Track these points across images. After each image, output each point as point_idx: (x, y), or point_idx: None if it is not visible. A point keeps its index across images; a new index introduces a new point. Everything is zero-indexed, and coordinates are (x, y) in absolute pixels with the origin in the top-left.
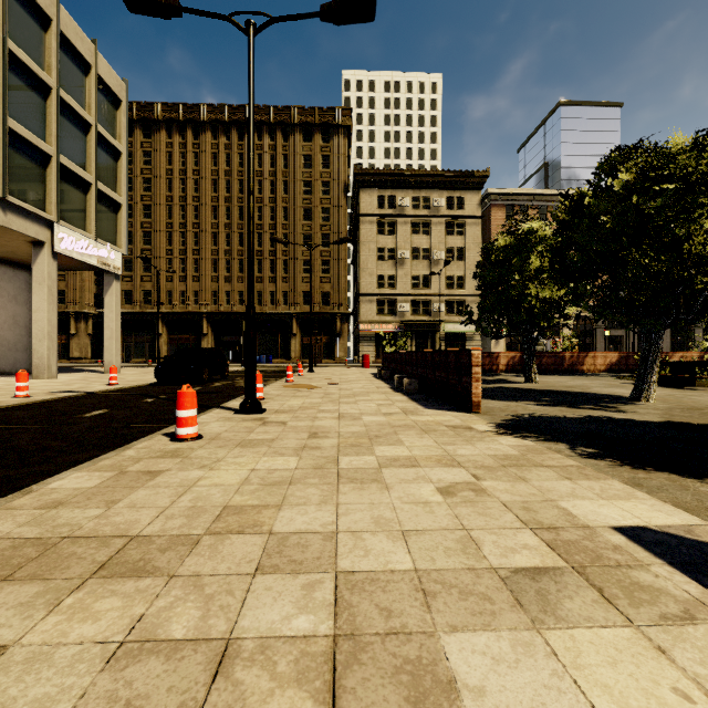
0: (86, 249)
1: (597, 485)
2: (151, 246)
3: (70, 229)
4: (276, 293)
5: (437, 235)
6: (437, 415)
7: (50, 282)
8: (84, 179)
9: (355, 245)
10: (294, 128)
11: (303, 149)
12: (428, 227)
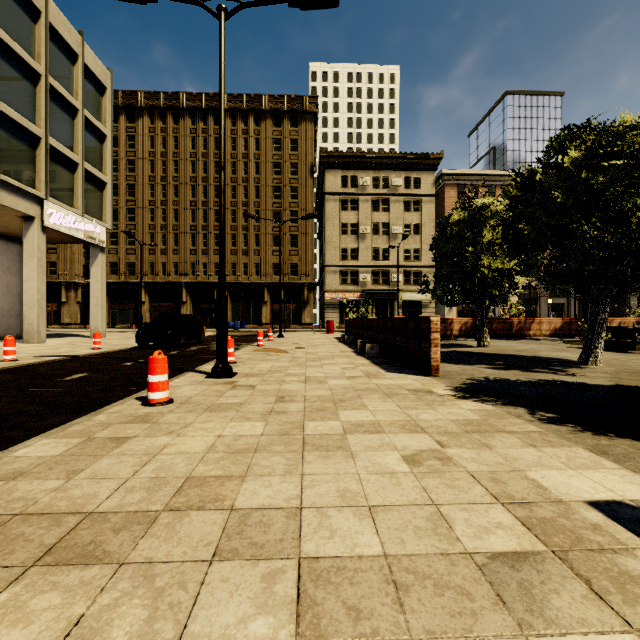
0: (74, 224)
1: (563, 452)
2: (134, 221)
3: (58, 205)
4: (248, 265)
5: (395, 211)
6: (398, 378)
7: (39, 254)
8: (72, 160)
9: (321, 221)
10: (265, 115)
11: (273, 134)
12: (387, 204)
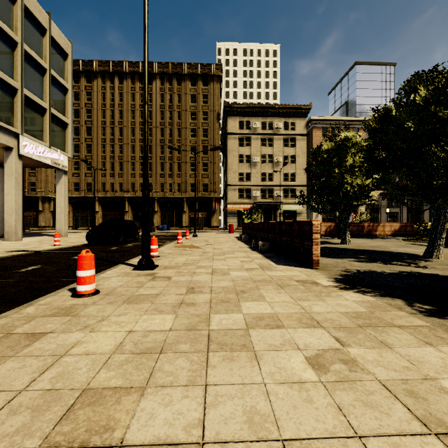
0: (43, 153)
1: None
2: (91, 153)
3: (31, 139)
4: (172, 184)
5: (278, 146)
6: (287, 270)
7: (16, 175)
8: (41, 106)
9: (224, 153)
10: (185, 77)
11: (191, 91)
12: (272, 141)
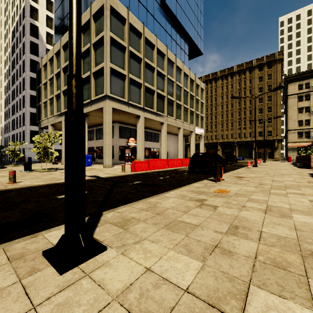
0: (199, 131)
1: None
2: None
3: (197, 127)
4: (246, 133)
5: None
6: (300, 169)
7: (194, 140)
8: (198, 114)
9: (285, 106)
10: (254, 68)
11: (258, 75)
12: None
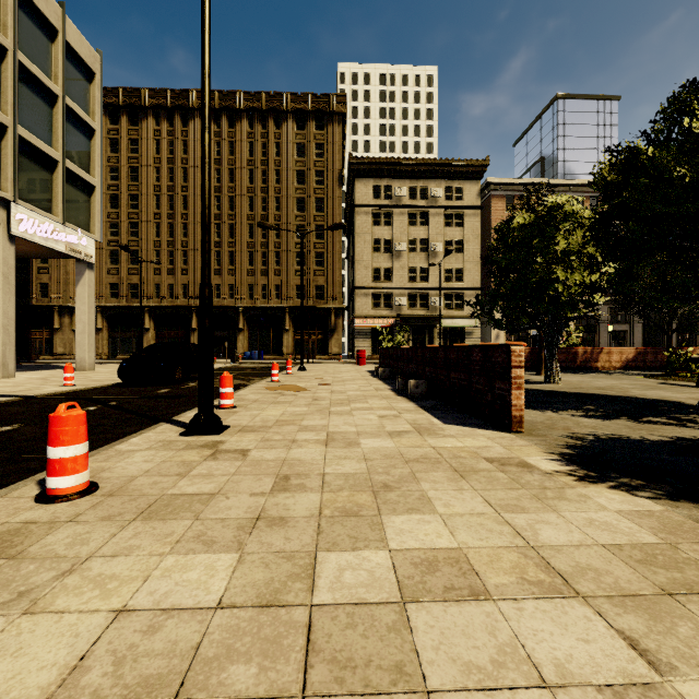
0: (52, 233)
1: None
2: (138, 237)
3: (31, 210)
4: (267, 287)
5: (435, 226)
6: (465, 436)
7: (6, 269)
8: (49, 156)
9: (350, 237)
10: (287, 116)
11: (296, 137)
12: (426, 218)
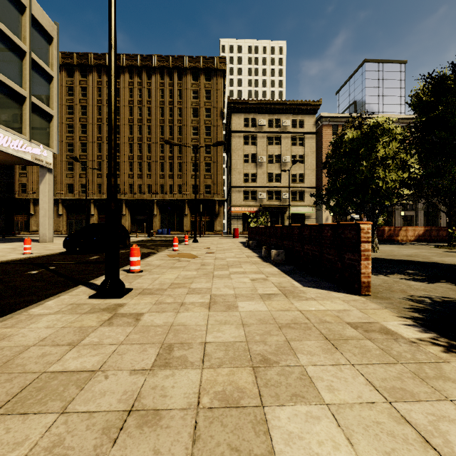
0: (21, 147)
1: None
2: (86, 153)
3: (5, 130)
4: (173, 186)
5: (285, 145)
6: (323, 299)
7: None
8: (19, 93)
9: (228, 153)
10: (186, 71)
11: (192, 86)
12: (279, 140)
